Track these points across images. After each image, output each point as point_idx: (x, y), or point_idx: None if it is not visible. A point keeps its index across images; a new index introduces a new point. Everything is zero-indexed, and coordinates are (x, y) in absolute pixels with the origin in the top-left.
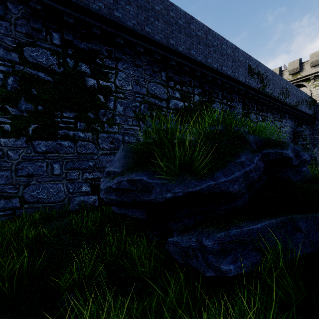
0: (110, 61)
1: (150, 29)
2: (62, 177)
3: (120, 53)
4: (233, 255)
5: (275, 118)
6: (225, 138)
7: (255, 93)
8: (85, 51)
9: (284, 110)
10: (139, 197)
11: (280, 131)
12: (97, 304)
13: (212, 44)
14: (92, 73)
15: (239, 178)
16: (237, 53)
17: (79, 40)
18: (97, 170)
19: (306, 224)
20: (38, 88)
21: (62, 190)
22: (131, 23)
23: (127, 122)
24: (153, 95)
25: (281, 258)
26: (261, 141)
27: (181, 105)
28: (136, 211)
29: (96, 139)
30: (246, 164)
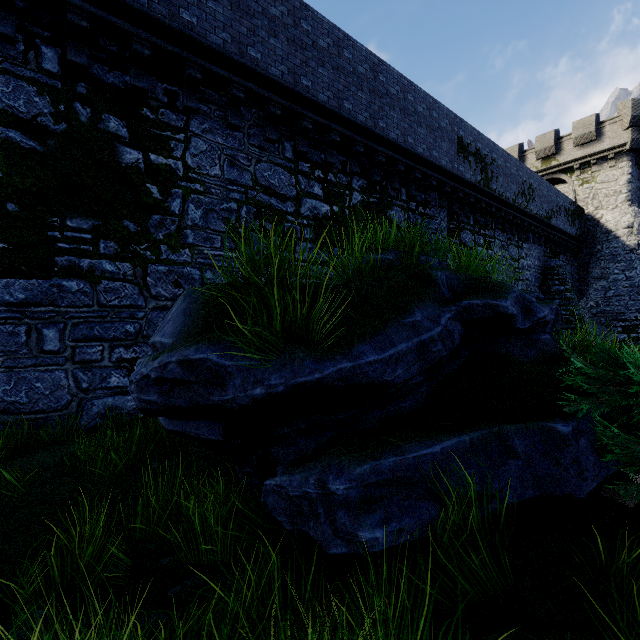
0: (173, 114)
1: (260, 54)
2: (63, 356)
3: (196, 99)
4: (384, 510)
5: (510, 242)
6: (392, 276)
7: (471, 191)
8: (117, 89)
9: (525, 226)
10: (203, 397)
11: (519, 265)
12: (95, 629)
13: (387, 91)
14: (133, 136)
15: (408, 355)
16: (436, 113)
17: (102, 66)
18: (144, 341)
19: (527, 443)
20: (7, 165)
21: (63, 384)
22: (219, 37)
23: (210, 242)
24: (267, 189)
25: (472, 512)
26: (462, 282)
27: (325, 210)
28: (206, 426)
29: (142, 277)
30: (425, 328)
